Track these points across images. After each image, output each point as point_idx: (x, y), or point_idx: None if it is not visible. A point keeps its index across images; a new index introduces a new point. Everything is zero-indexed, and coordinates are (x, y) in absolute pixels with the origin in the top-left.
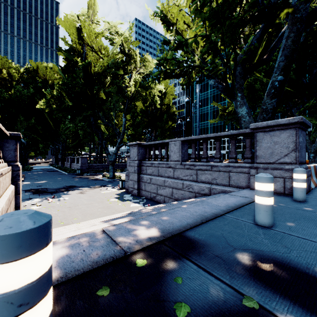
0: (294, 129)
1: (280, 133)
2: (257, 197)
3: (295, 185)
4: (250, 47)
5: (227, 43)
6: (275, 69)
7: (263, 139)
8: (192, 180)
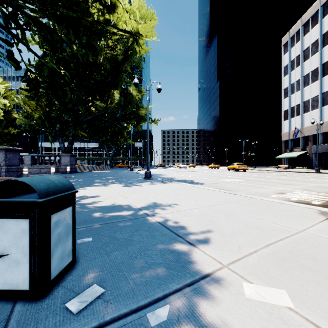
0: (70, 156)
1: (67, 157)
2: (52, 170)
3: (67, 170)
4: (61, 127)
5: (52, 126)
6: (70, 136)
7: (63, 158)
8: (38, 172)
